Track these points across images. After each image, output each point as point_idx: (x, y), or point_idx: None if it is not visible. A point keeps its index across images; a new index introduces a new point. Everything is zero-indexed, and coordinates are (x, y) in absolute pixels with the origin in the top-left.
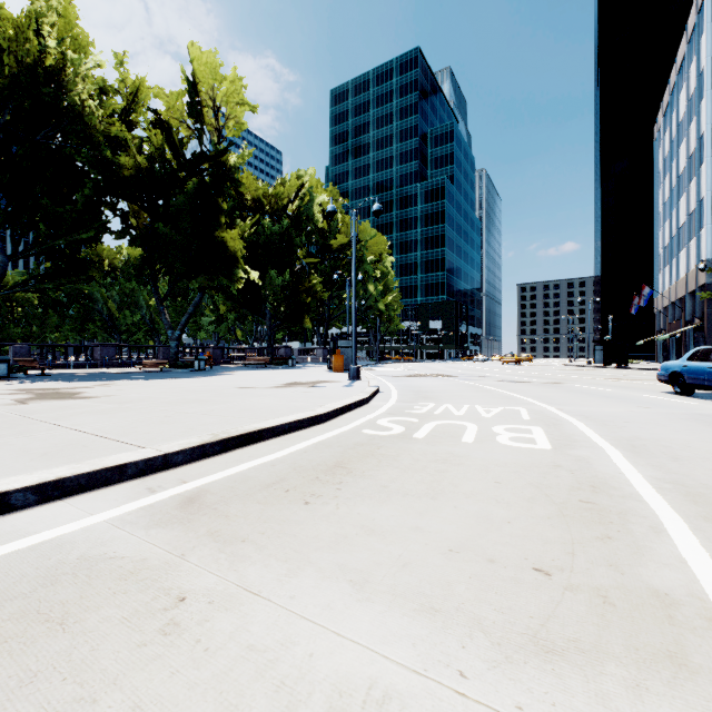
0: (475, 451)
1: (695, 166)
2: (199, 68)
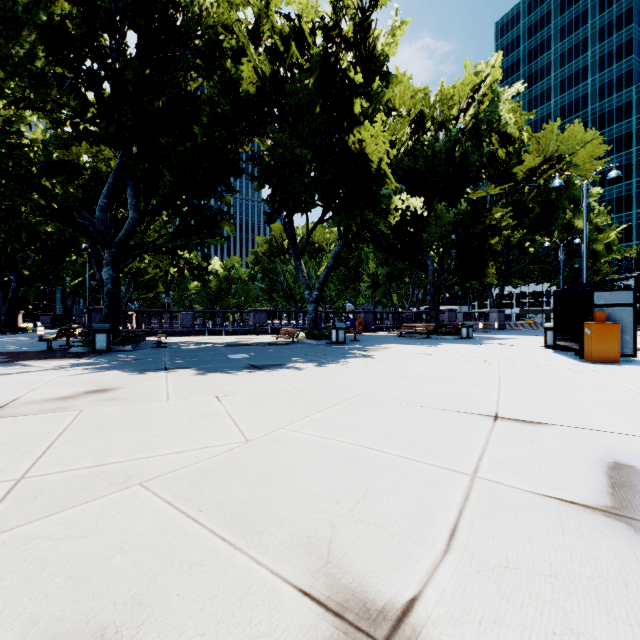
0: None
1: None
2: None
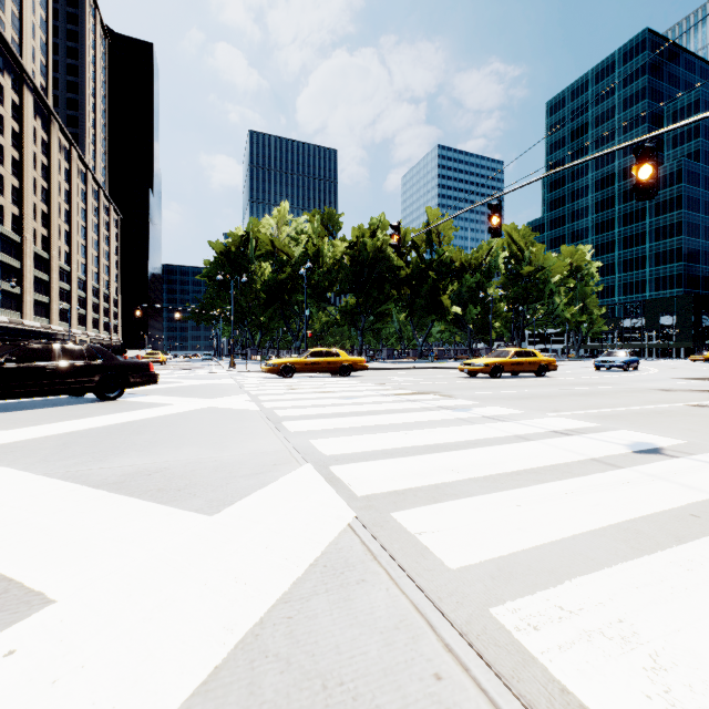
0: None
1: None
2: (431, 216)
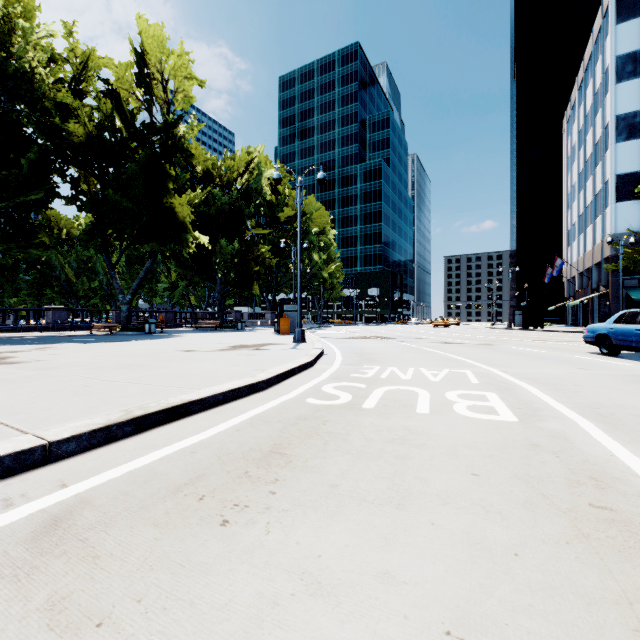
0: (435, 425)
1: (601, 152)
2: (150, 41)
